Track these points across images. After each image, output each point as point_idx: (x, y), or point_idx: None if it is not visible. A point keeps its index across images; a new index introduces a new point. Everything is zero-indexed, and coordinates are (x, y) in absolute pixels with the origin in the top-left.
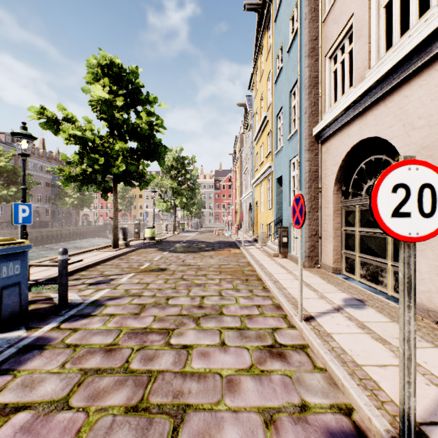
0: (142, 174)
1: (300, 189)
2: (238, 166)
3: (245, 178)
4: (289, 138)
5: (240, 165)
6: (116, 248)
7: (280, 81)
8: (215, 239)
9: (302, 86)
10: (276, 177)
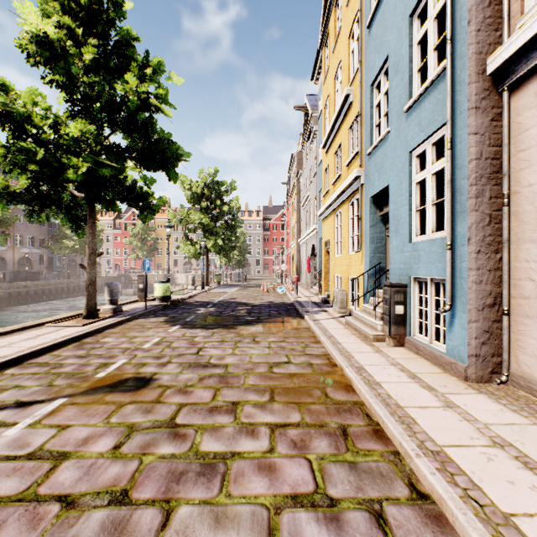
0: (140, 195)
1: (451, 200)
2: (295, 196)
3: (305, 211)
4: (411, 105)
5: (298, 195)
6: (90, 319)
7: (381, 13)
8: (263, 298)
9: None
10: (372, 193)
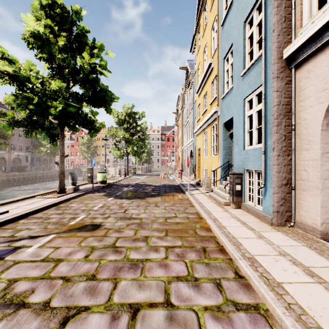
0: (90, 121)
1: (264, 127)
2: (180, 121)
3: (186, 130)
4: (244, 73)
5: (182, 120)
6: (61, 194)
7: (229, 18)
8: (161, 182)
9: (267, 0)
10: (224, 121)
